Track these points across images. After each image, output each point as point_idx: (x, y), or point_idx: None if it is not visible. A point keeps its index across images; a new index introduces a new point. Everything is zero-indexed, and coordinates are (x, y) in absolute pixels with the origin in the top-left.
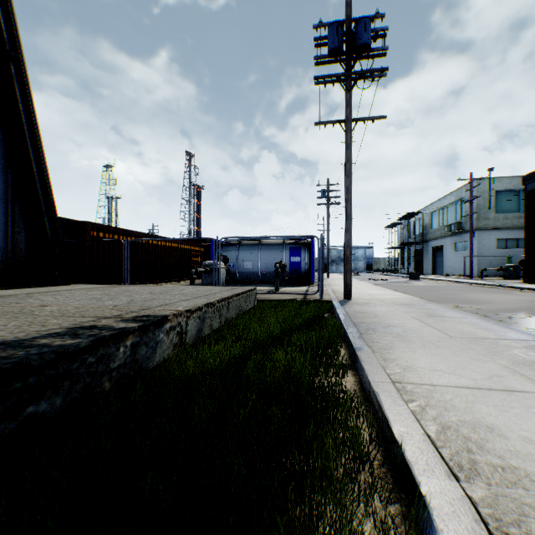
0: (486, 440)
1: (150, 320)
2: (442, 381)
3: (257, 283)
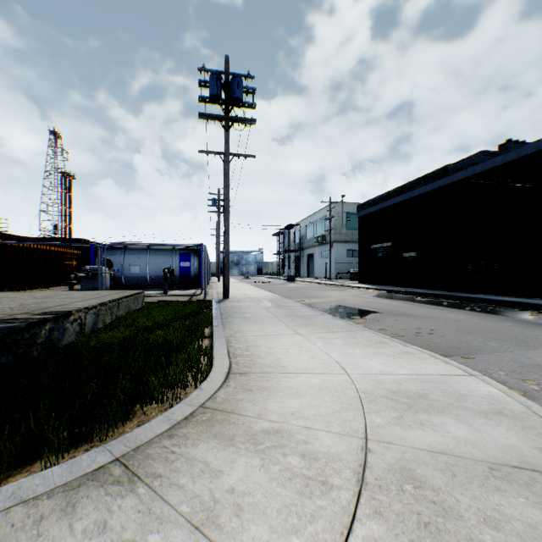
0: (251, 349)
1: (61, 313)
2: (251, 334)
3: (146, 288)
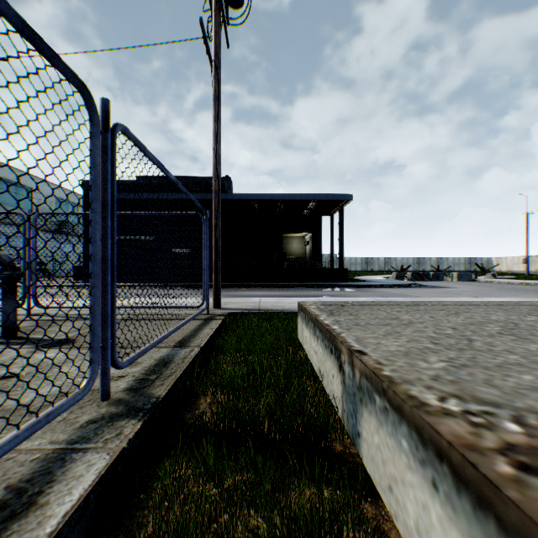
0: None
1: None
2: None
3: None
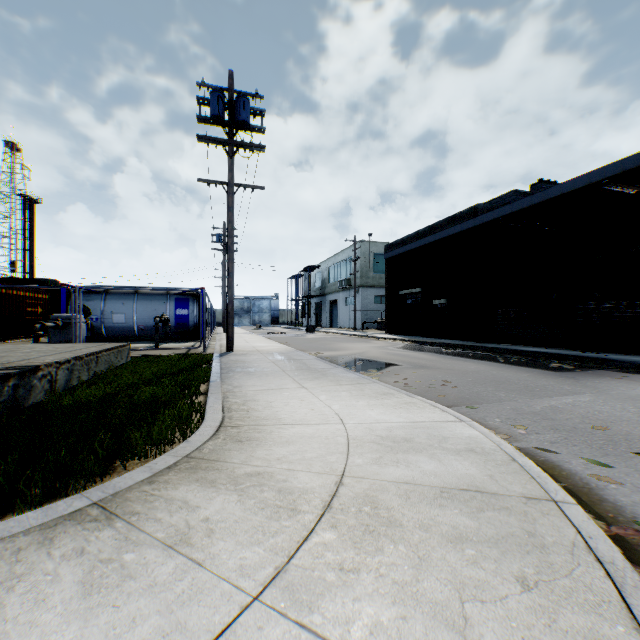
0: (249, 403)
1: (27, 368)
2: (252, 389)
3: (133, 340)
